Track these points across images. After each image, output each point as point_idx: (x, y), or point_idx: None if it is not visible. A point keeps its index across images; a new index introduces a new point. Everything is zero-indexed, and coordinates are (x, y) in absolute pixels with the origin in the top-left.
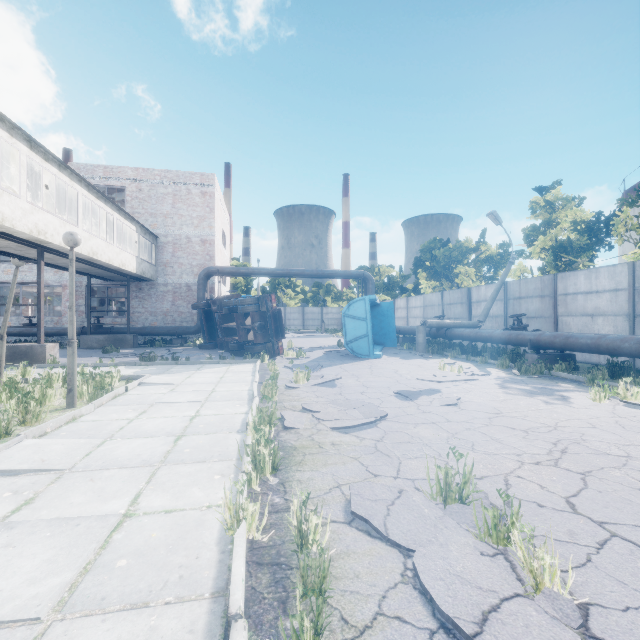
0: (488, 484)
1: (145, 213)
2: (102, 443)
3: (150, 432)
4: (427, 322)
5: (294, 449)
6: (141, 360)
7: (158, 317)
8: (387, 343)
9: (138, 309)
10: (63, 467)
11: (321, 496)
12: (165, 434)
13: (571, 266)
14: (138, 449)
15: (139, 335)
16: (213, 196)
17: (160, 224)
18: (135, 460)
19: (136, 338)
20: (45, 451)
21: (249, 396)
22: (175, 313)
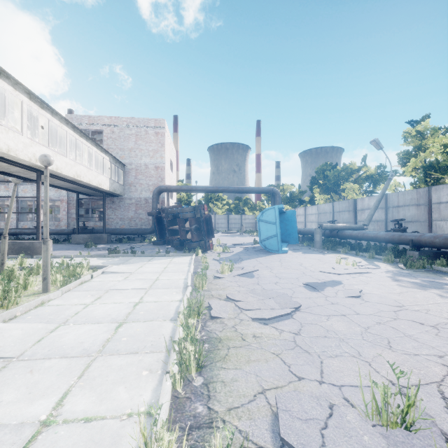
0: (423, 397)
1: (116, 148)
2: (56, 328)
3: (98, 318)
4: (323, 225)
5: (219, 341)
6: (109, 253)
7: (125, 222)
8: (291, 241)
9: (111, 216)
10: (12, 355)
11: (245, 405)
12: (110, 320)
13: (439, 181)
14: (83, 336)
15: (112, 234)
16: (163, 135)
17: (126, 156)
18: (77, 348)
19: (109, 236)
20: (4, 336)
21: (184, 284)
22: (137, 219)
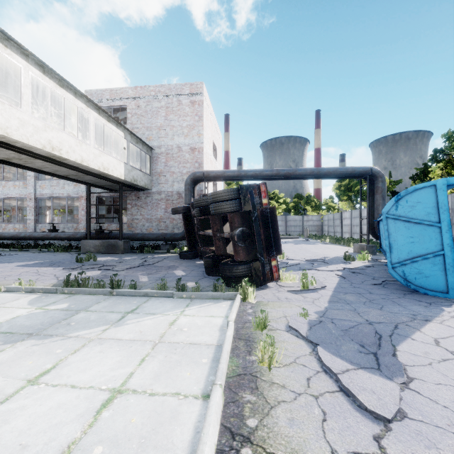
0: None
1: (142, 127)
2: None
3: None
4: None
5: None
6: (64, 285)
7: (153, 223)
8: None
9: (136, 216)
10: None
11: None
12: None
13: None
14: None
15: (132, 240)
16: (201, 104)
17: (155, 136)
18: None
19: (128, 243)
20: None
21: None
22: (167, 219)
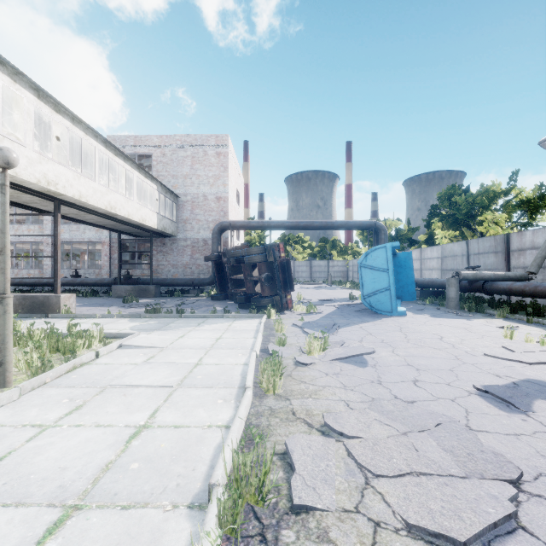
0: None
1: (168, 175)
2: None
3: (32, 481)
4: (460, 273)
5: None
6: (146, 312)
7: (179, 269)
8: (405, 297)
9: (162, 262)
10: None
11: None
12: (50, 495)
13: None
14: None
15: (161, 285)
16: (227, 156)
17: (180, 184)
18: None
19: (158, 288)
20: None
21: (242, 378)
22: (193, 265)
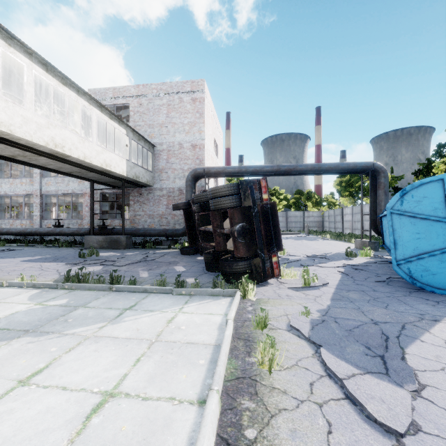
0: None
1: (144, 125)
2: None
3: None
4: None
5: None
6: (64, 280)
7: (155, 219)
8: None
9: (139, 212)
10: None
11: None
12: None
13: None
14: None
15: (134, 236)
16: (202, 101)
17: (156, 133)
18: None
19: (130, 239)
20: None
21: None
22: (169, 215)
